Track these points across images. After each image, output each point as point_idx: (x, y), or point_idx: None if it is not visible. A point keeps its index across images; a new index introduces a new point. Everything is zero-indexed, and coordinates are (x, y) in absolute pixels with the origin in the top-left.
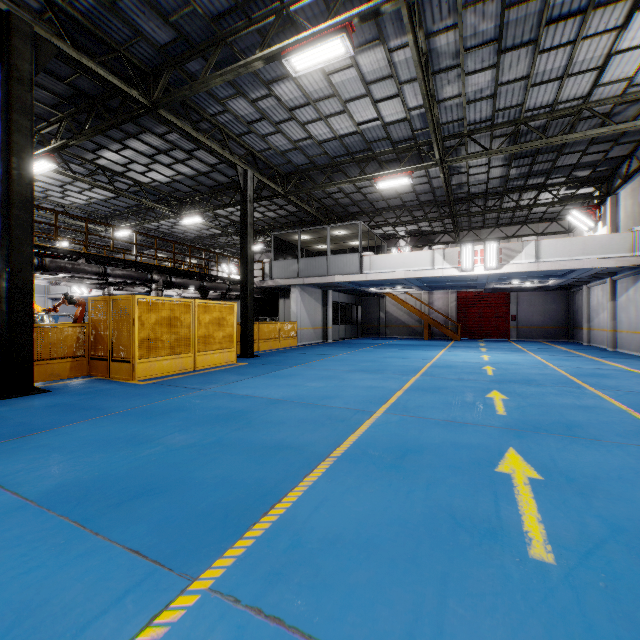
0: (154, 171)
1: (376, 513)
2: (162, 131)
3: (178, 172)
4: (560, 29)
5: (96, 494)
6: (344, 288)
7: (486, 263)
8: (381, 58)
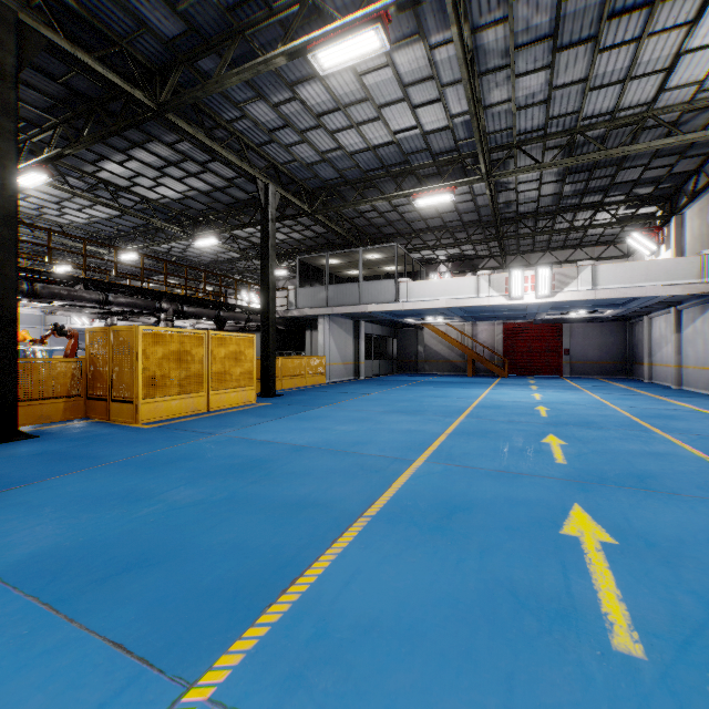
0: (163, 186)
1: (420, 590)
2: (172, 140)
3: (191, 187)
4: (623, 24)
5: (77, 566)
6: (378, 319)
7: (537, 290)
8: (421, 56)
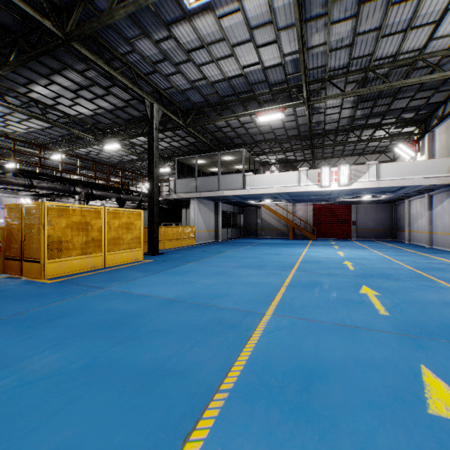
0: (79, 105)
1: None
2: (81, 68)
3: (99, 106)
4: None
5: None
6: (231, 201)
7: (340, 181)
8: (263, 4)
